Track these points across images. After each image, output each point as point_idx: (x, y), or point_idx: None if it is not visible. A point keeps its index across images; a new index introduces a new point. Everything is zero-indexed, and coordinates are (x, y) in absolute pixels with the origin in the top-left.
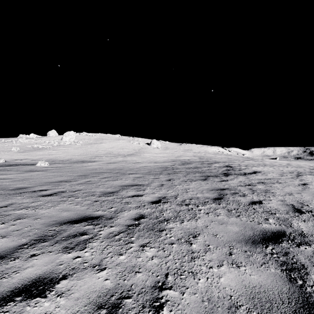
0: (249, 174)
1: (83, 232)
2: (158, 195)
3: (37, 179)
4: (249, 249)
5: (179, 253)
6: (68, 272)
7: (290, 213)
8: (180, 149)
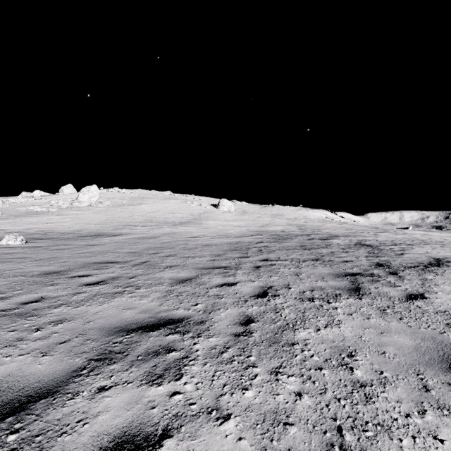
0: (438, 267)
1: None
2: (238, 445)
3: None
4: None
5: None
6: None
7: None
8: (266, 214)
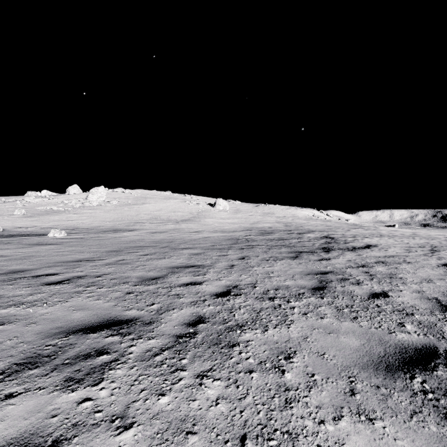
0: (361, 249)
1: (102, 348)
2: (226, 283)
3: (44, 257)
4: (383, 383)
5: (264, 391)
6: (64, 433)
7: (436, 313)
8: (258, 213)
